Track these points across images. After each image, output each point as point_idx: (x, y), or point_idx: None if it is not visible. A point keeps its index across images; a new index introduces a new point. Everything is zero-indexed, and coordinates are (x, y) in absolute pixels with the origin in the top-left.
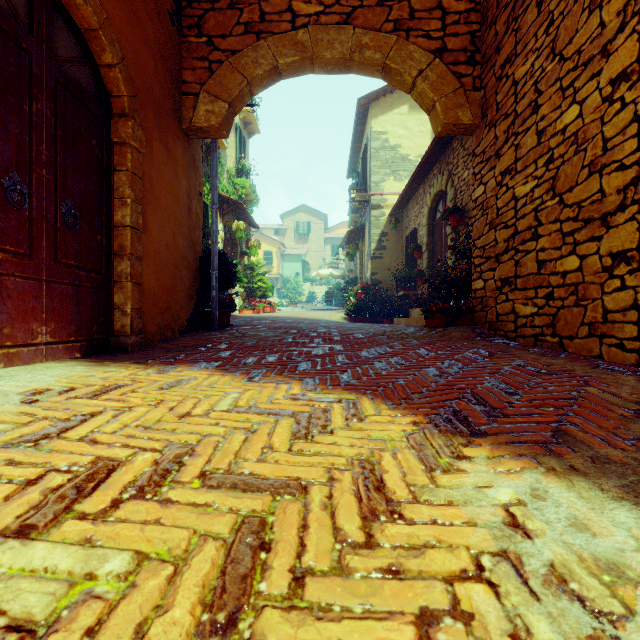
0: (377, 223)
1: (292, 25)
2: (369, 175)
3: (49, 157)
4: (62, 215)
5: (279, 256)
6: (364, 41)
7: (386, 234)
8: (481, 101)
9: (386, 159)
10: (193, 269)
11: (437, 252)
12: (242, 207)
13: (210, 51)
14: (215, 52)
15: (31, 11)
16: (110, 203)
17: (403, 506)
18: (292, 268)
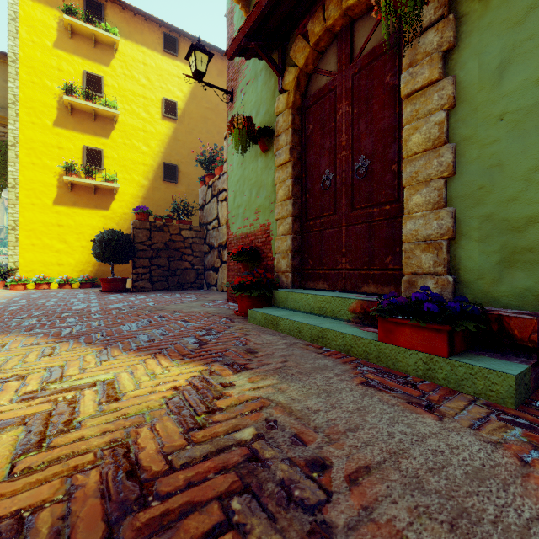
0: None
1: None
2: None
3: None
4: None
5: (2, 209)
6: None
7: None
8: None
9: None
10: None
11: None
12: None
13: None
14: None
15: None
16: None
17: None
18: None
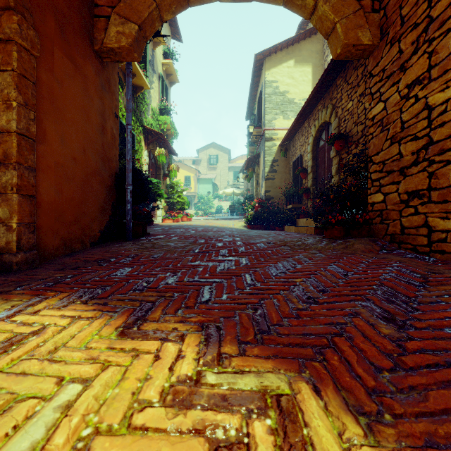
0: (270, 152)
1: None
2: (263, 115)
3: None
4: None
5: (195, 179)
6: None
7: (277, 160)
8: (380, 22)
9: (277, 102)
10: (108, 184)
11: (320, 173)
12: (163, 137)
13: None
14: None
15: None
16: None
17: None
18: (205, 188)
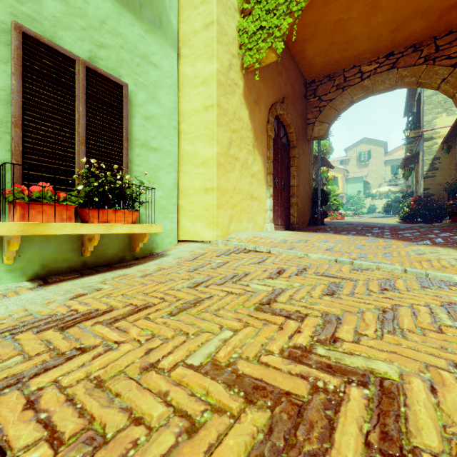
0: (429, 151)
1: (361, 79)
2: (422, 116)
3: (280, 170)
4: (282, 186)
5: (343, 180)
6: (404, 74)
7: (438, 158)
8: None
9: (438, 101)
10: (310, 198)
11: None
12: (325, 159)
13: (319, 103)
14: (322, 102)
15: (277, 130)
16: (289, 178)
17: (394, 248)
18: (354, 188)
